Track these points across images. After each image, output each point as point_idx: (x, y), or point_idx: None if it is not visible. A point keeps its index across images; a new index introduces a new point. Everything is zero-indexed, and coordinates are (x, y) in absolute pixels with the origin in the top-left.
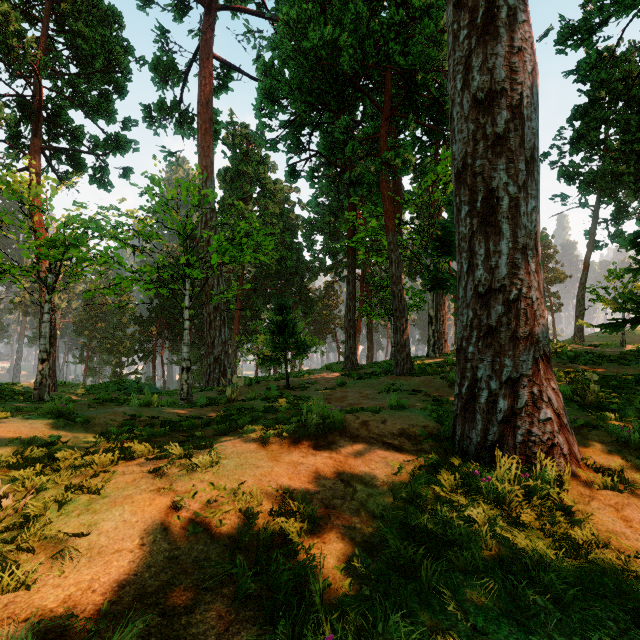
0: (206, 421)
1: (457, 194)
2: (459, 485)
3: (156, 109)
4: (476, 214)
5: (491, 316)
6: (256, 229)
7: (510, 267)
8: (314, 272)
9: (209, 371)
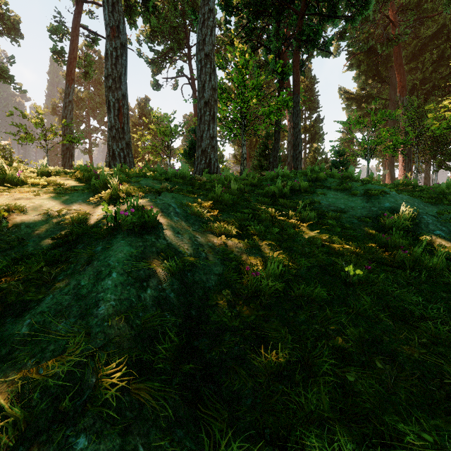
0: None
1: None
2: None
3: None
4: None
5: None
6: None
7: None
8: None
9: None
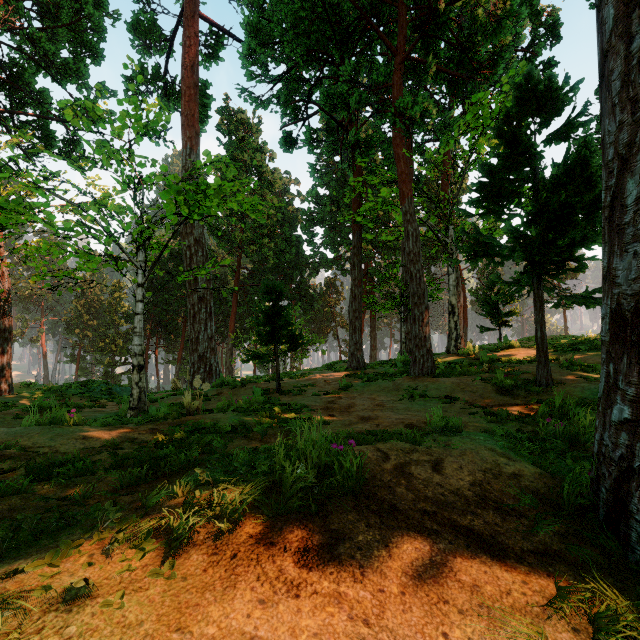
0: (120, 455)
1: None
2: None
3: (135, 76)
4: None
5: None
6: (253, 221)
7: None
8: (314, 267)
9: (193, 371)
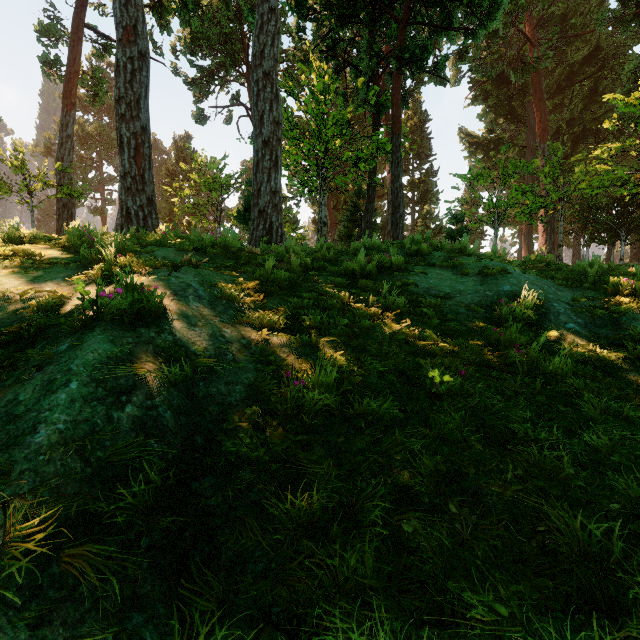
0: None
1: None
2: None
3: None
4: None
5: None
6: None
7: None
8: None
9: None
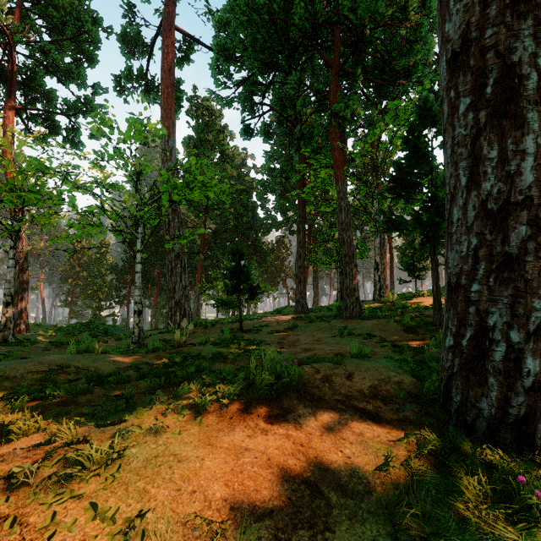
0: (143, 372)
1: (451, 86)
2: (488, 494)
3: (124, 76)
4: (484, 104)
5: (509, 241)
6: None
7: (539, 171)
8: (267, 228)
9: (170, 314)
